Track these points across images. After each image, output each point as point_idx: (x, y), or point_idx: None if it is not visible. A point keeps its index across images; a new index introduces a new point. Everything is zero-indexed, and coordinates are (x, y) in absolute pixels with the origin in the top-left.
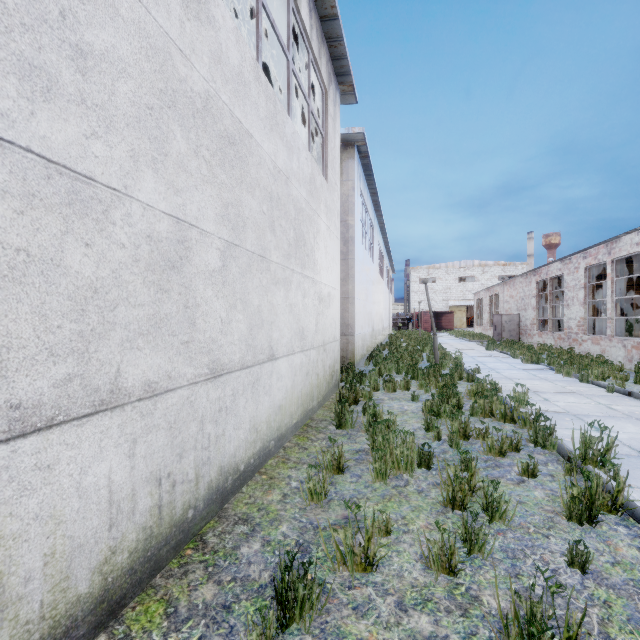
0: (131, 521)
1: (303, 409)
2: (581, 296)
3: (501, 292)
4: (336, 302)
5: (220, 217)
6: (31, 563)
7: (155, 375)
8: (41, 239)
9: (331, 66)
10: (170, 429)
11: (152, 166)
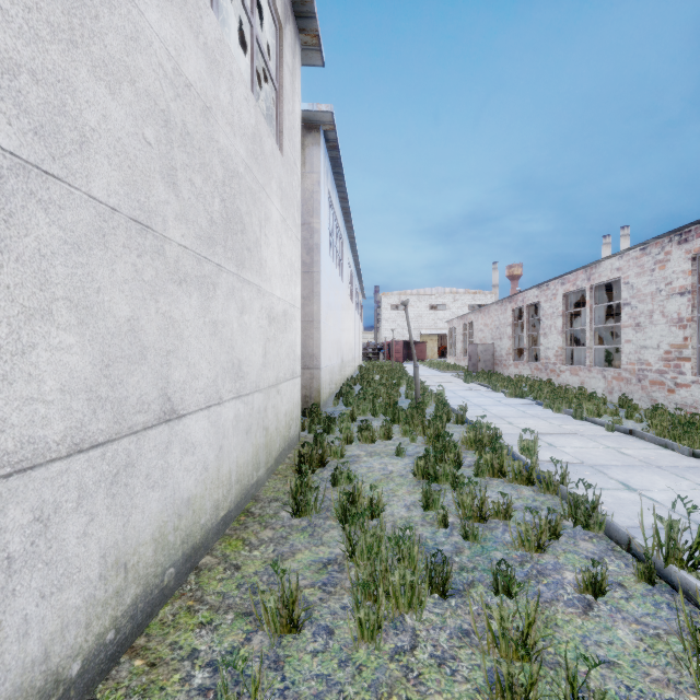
0: None
1: (240, 488)
2: (559, 324)
3: (475, 320)
4: (296, 325)
5: None
6: None
7: None
8: None
9: None
10: None
11: None
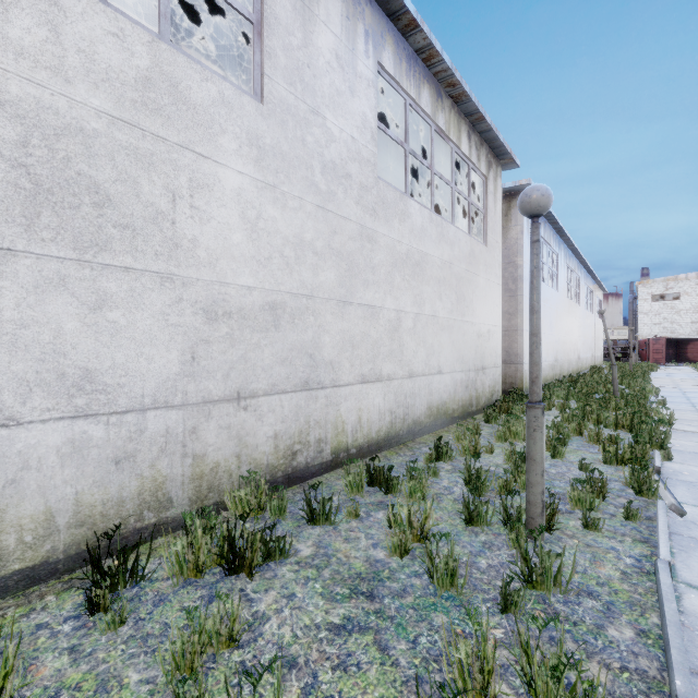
0: (384, 423)
1: (463, 410)
2: None
3: None
4: (497, 336)
5: (413, 303)
6: (365, 419)
7: (390, 372)
8: (366, 328)
9: (491, 154)
10: (395, 394)
11: (389, 293)
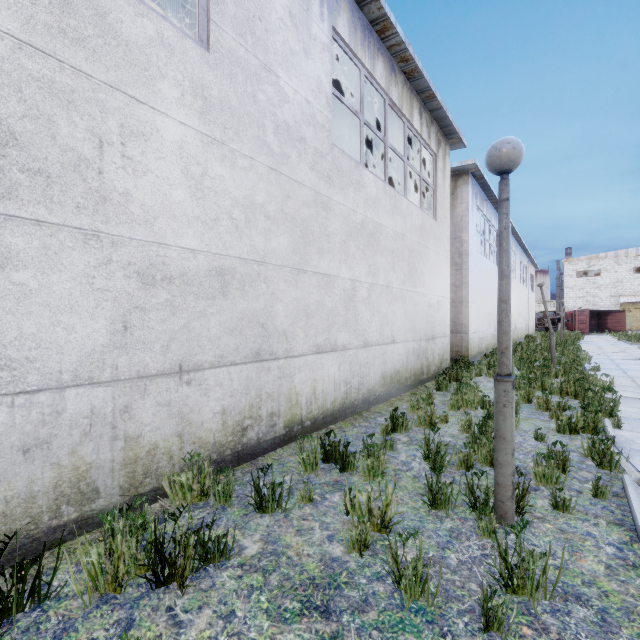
0: (339, 393)
1: (415, 378)
2: None
3: None
4: (446, 307)
5: (367, 273)
6: (320, 390)
7: (345, 342)
8: (321, 297)
9: (440, 133)
10: (350, 364)
11: (344, 263)
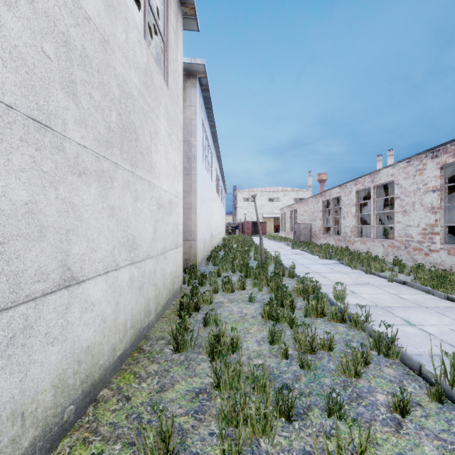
0: None
1: (134, 331)
2: (353, 211)
3: (298, 208)
4: (178, 210)
5: None
6: None
7: None
8: None
9: None
10: None
11: None
